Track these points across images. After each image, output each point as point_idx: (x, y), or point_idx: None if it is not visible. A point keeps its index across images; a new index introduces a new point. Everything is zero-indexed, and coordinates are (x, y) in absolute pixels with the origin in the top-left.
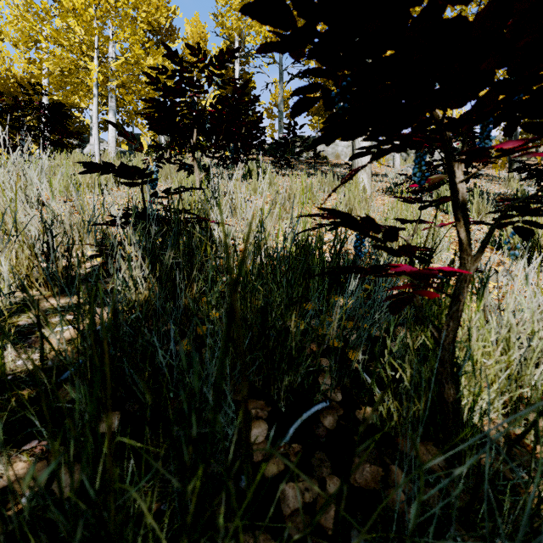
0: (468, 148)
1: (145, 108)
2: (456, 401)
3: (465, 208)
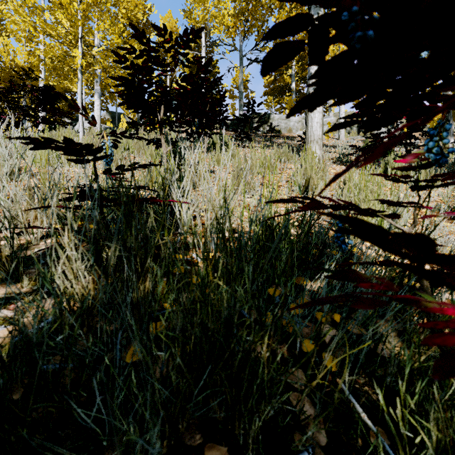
0: None
1: (115, 86)
2: None
3: None
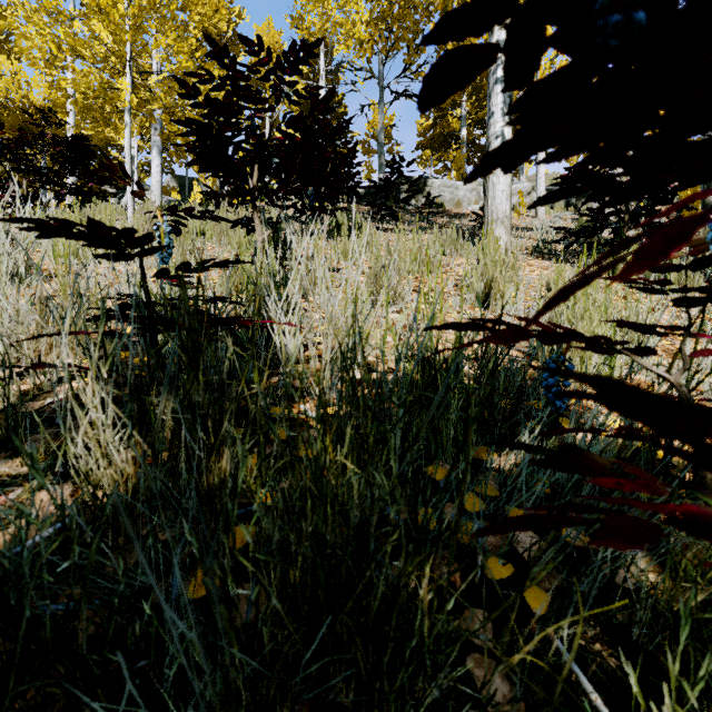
0: None
1: (181, 134)
2: None
3: None
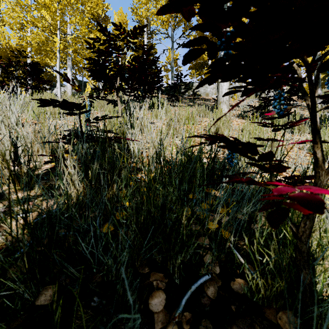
0: (291, 88)
1: (86, 64)
2: (312, 283)
3: (318, 133)
